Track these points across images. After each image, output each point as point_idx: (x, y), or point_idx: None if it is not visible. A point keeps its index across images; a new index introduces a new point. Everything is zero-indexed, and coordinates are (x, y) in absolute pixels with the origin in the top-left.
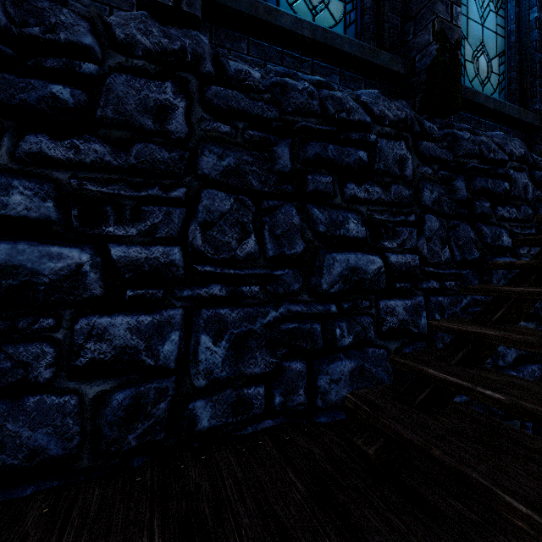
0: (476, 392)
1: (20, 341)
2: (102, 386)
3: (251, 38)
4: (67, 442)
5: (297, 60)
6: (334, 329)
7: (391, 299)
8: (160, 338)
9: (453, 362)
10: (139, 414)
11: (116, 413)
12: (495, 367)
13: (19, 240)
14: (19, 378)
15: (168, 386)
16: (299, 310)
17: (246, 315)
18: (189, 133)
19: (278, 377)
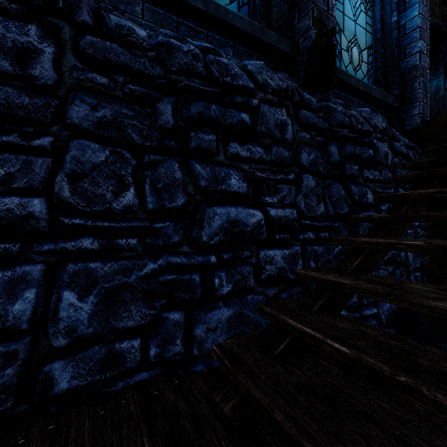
0: (326, 344)
1: None
2: None
3: (146, 3)
4: None
5: (193, 30)
6: (213, 278)
7: (271, 249)
8: (10, 297)
9: (313, 310)
10: None
11: None
12: (361, 305)
13: None
14: None
15: (17, 349)
16: (178, 261)
17: (121, 268)
18: (59, 81)
19: (156, 328)
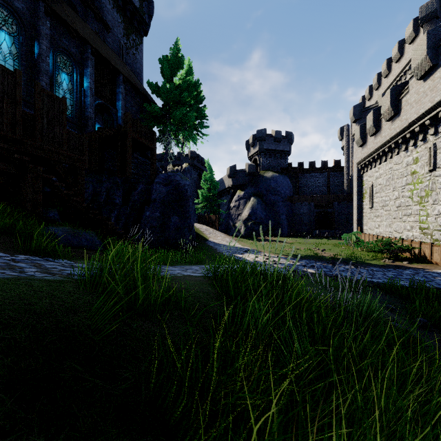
0: None
1: None
2: None
3: None
4: None
5: None
6: None
7: None
8: None
9: None
10: None
11: None
12: None
13: None
14: None
15: None
16: None
17: None
18: None
19: None
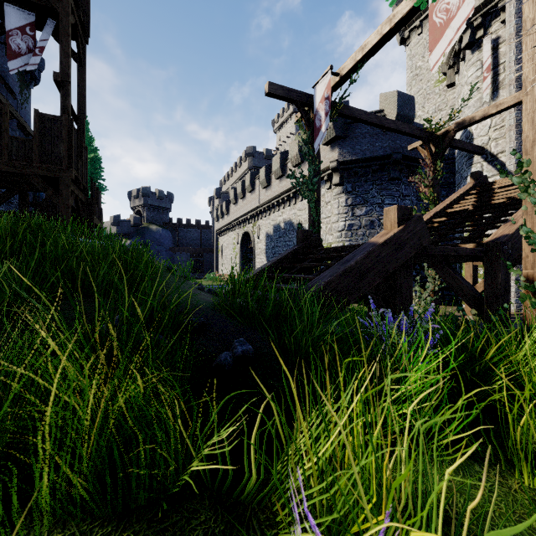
0: None
1: None
2: None
3: None
4: None
5: None
6: None
7: None
8: None
9: None
10: None
11: None
12: None
13: None
14: None
15: None
16: None
17: None
18: None
19: None
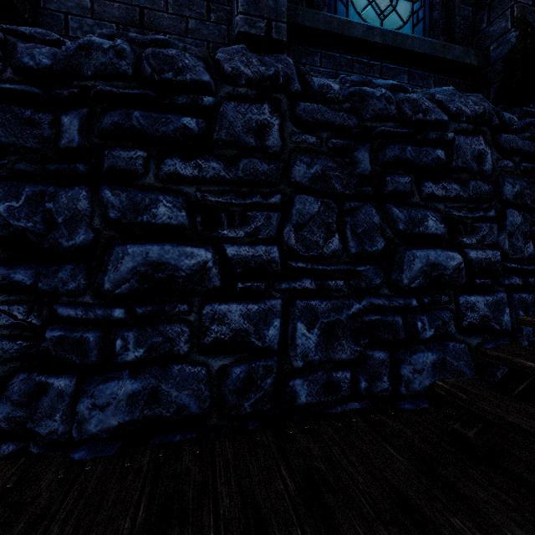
0: None
1: (166, 322)
2: (223, 361)
3: (323, 51)
4: (201, 403)
5: (366, 65)
6: (415, 322)
7: (471, 295)
8: (265, 323)
9: None
10: (251, 386)
11: (235, 384)
12: None
13: (164, 243)
14: (167, 350)
15: (272, 365)
16: (381, 303)
17: (333, 306)
18: (282, 146)
19: (361, 364)
